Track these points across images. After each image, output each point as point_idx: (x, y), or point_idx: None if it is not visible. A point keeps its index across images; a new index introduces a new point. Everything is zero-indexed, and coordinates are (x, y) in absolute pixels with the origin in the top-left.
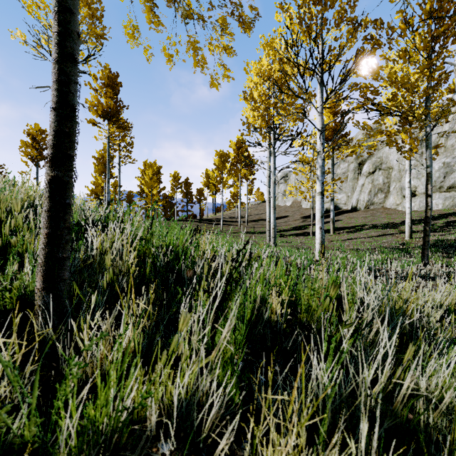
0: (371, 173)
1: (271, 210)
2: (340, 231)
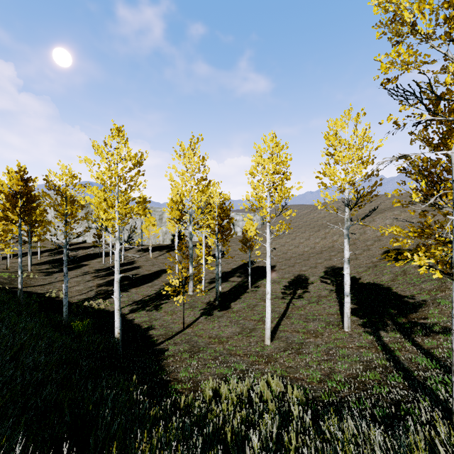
0: None
1: None
2: (16, 257)
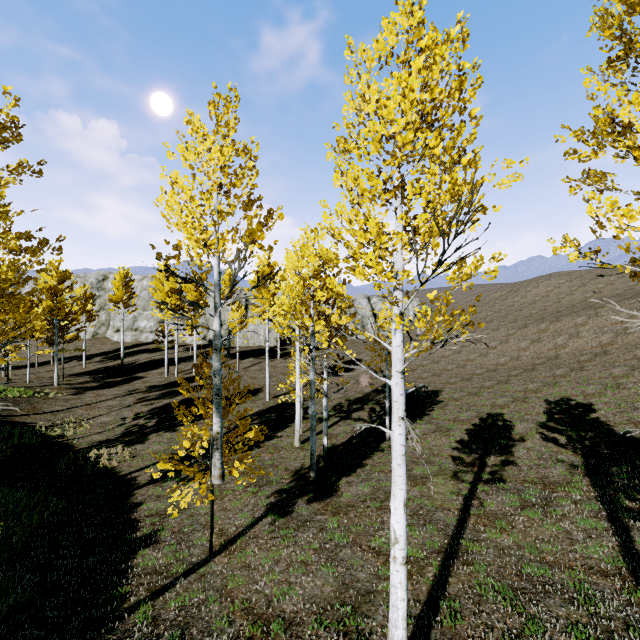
0: (98, 311)
1: (9, 365)
2: (59, 362)
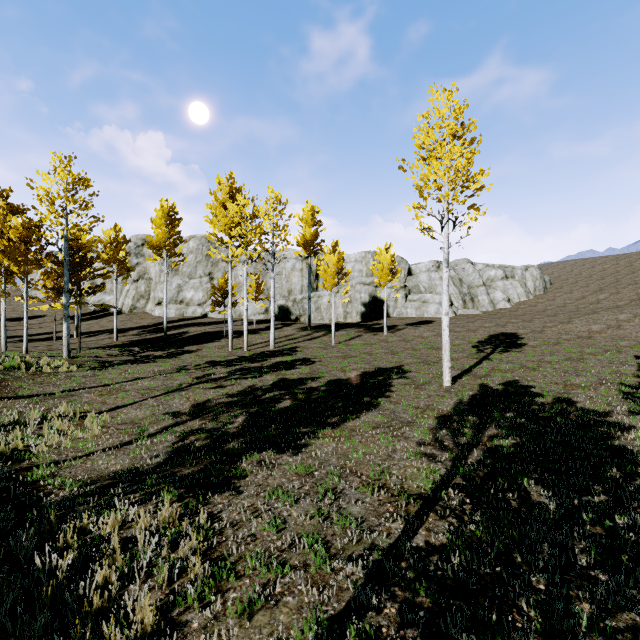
0: (136, 281)
1: (3, 328)
2: (85, 336)
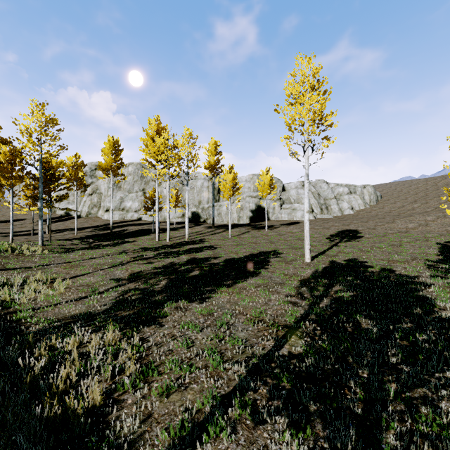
0: (91, 194)
1: None
2: (54, 232)
